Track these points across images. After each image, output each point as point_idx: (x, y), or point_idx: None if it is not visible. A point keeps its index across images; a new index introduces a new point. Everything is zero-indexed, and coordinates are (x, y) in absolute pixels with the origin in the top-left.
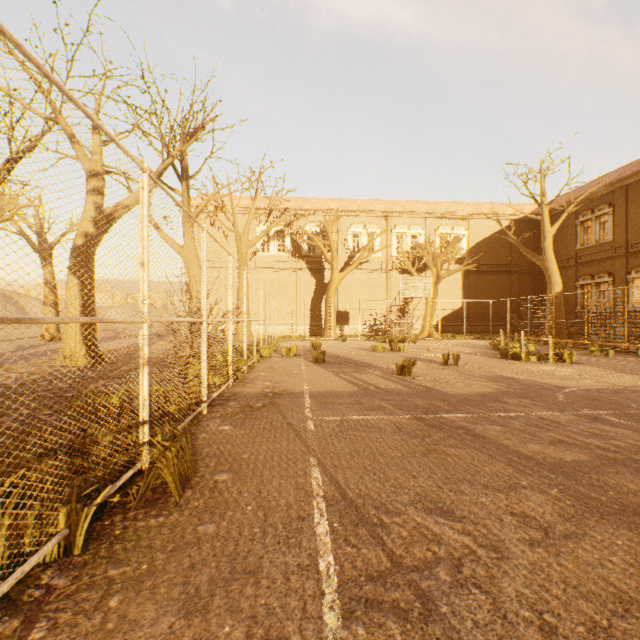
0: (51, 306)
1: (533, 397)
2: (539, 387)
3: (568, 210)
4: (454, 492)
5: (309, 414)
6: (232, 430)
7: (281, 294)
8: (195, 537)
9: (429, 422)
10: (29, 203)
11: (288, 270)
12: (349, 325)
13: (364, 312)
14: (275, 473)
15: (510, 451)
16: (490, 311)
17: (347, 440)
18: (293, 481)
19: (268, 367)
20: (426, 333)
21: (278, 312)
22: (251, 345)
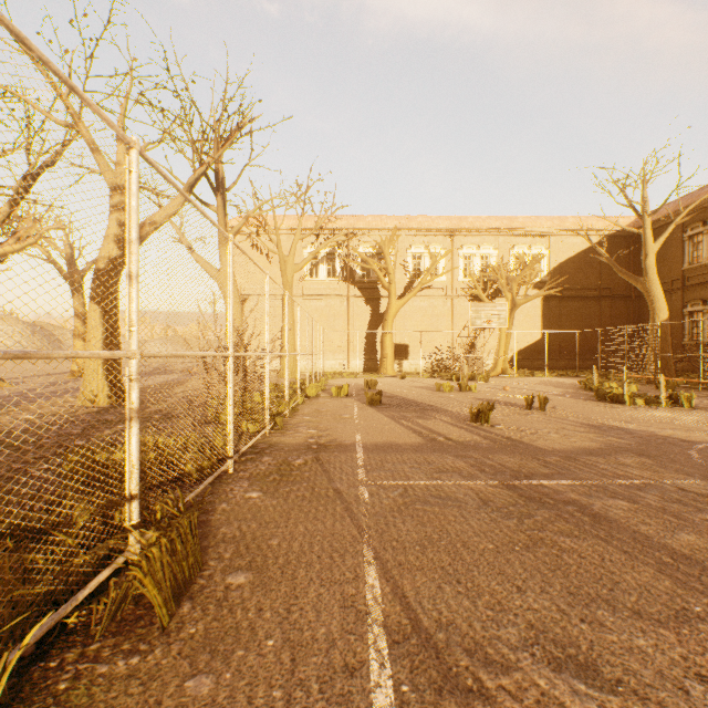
0: (81, 339)
1: (658, 456)
2: (661, 441)
3: (676, 221)
4: (589, 624)
5: (362, 476)
6: (261, 499)
7: (331, 325)
8: (177, 705)
9: (524, 492)
10: (55, 225)
11: (339, 298)
12: (409, 360)
13: (426, 345)
14: (313, 575)
15: (655, 545)
16: (577, 343)
17: (414, 519)
18: (338, 591)
19: (314, 410)
20: (499, 369)
21: (328, 345)
22: (296, 383)
